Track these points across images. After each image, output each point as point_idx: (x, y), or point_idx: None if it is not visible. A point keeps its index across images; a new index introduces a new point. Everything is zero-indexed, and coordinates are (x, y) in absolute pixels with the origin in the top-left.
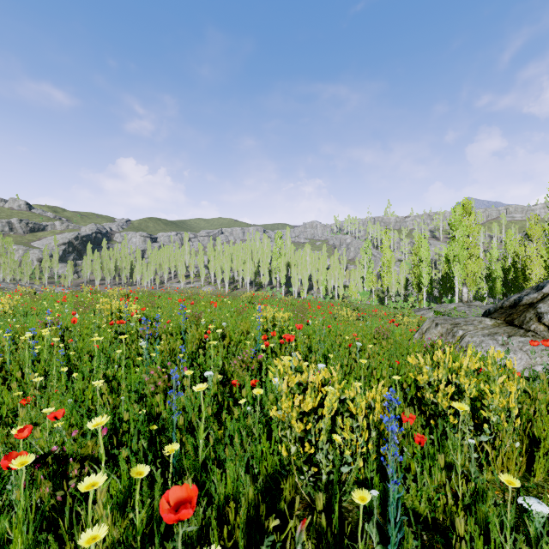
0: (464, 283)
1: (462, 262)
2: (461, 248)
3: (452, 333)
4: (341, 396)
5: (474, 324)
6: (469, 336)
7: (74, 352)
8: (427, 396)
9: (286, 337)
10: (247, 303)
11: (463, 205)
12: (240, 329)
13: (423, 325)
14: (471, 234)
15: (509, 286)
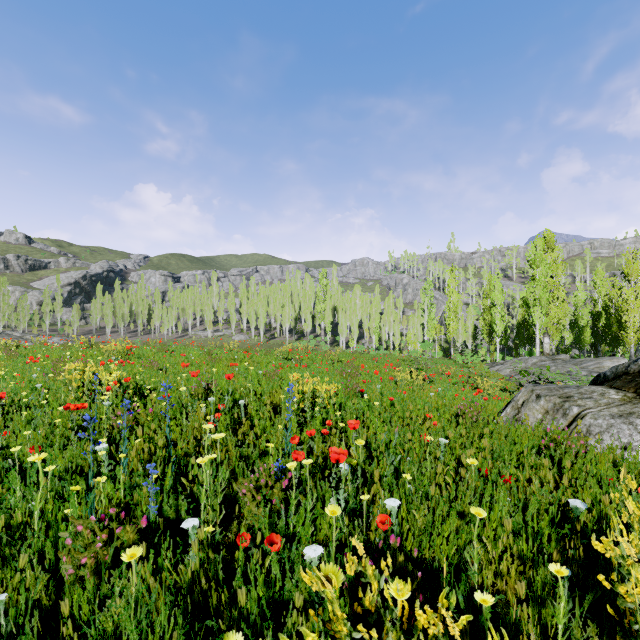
0: (546, 332)
1: (545, 307)
2: (543, 290)
3: (562, 410)
4: None
5: (594, 398)
6: (591, 417)
7: None
8: None
9: (330, 455)
10: (282, 361)
11: (545, 238)
12: (266, 408)
13: (517, 396)
14: (554, 273)
15: (599, 335)
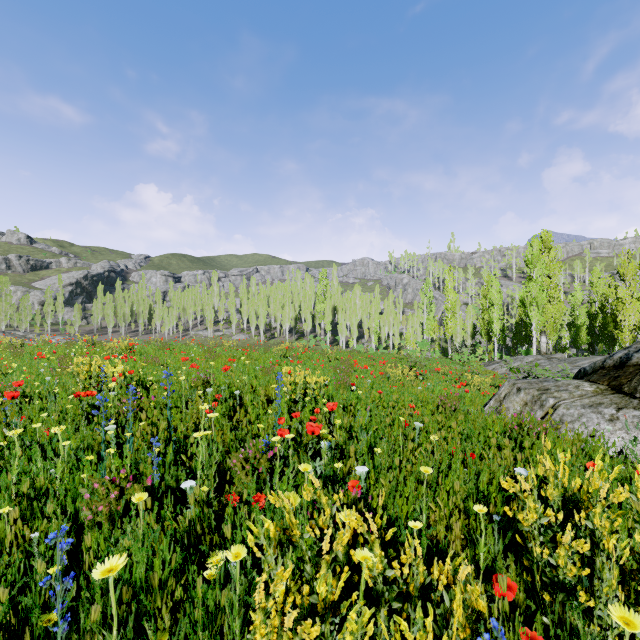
0: (543, 331)
1: (541, 307)
2: (540, 289)
3: (540, 401)
4: (387, 573)
5: (569, 390)
6: (564, 407)
7: (7, 442)
8: (538, 552)
9: (307, 428)
10: (279, 358)
11: (542, 238)
12: (260, 399)
13: (500, 389)
14: (551, 273)
15: (596, 334)
